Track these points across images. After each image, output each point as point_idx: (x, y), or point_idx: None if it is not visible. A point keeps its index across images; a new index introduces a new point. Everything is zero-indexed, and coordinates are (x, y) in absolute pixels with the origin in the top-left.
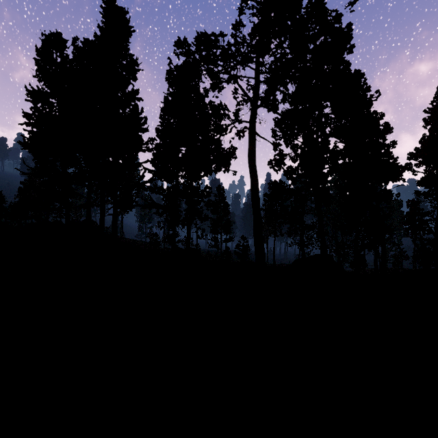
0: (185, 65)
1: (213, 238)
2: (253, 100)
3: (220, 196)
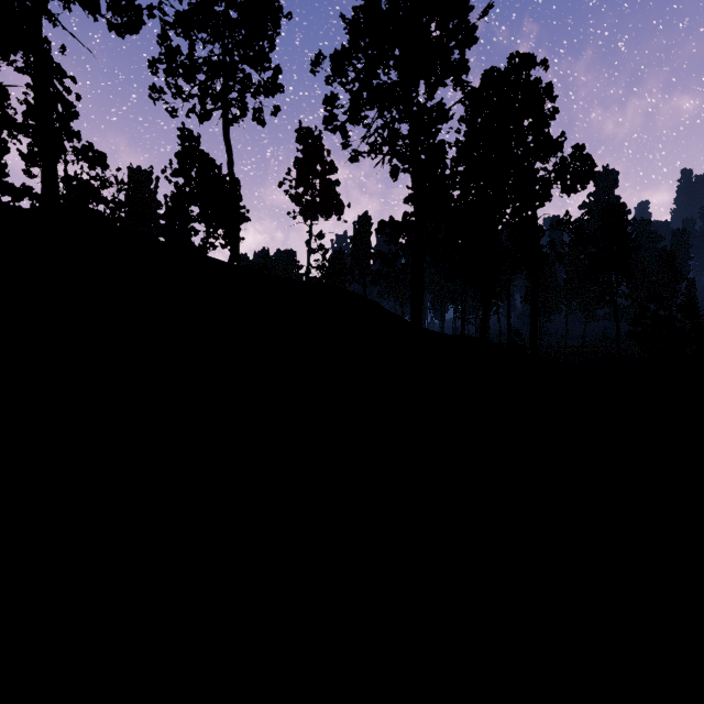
0: None
1: None
2: None
3: None
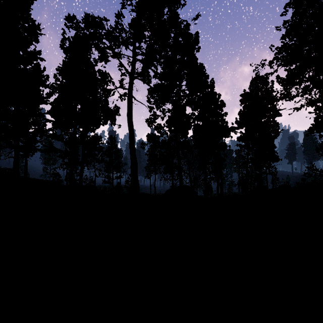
0: (76, 37)
1: (107, 176)
2: (131, 73)
3: (112, 143)
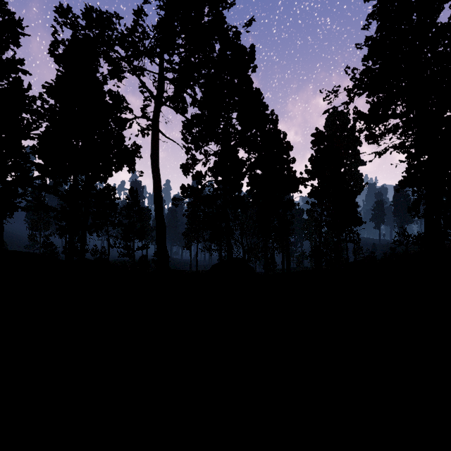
0: (73, 40)
1: (125, 246)
2: (156, 97)
3: (133, 199)
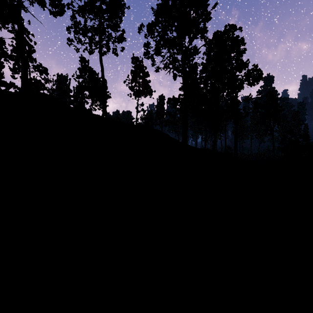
0: None
1: None
2: None
3: None
